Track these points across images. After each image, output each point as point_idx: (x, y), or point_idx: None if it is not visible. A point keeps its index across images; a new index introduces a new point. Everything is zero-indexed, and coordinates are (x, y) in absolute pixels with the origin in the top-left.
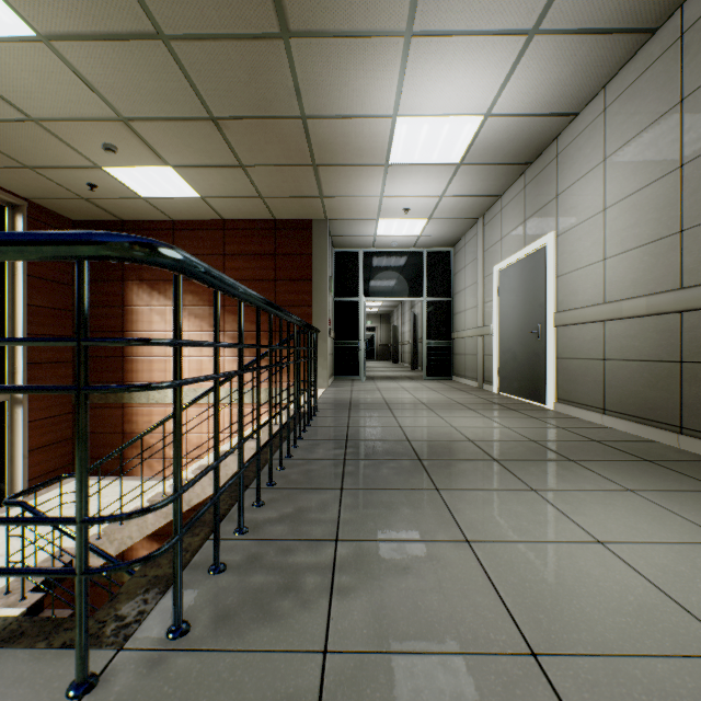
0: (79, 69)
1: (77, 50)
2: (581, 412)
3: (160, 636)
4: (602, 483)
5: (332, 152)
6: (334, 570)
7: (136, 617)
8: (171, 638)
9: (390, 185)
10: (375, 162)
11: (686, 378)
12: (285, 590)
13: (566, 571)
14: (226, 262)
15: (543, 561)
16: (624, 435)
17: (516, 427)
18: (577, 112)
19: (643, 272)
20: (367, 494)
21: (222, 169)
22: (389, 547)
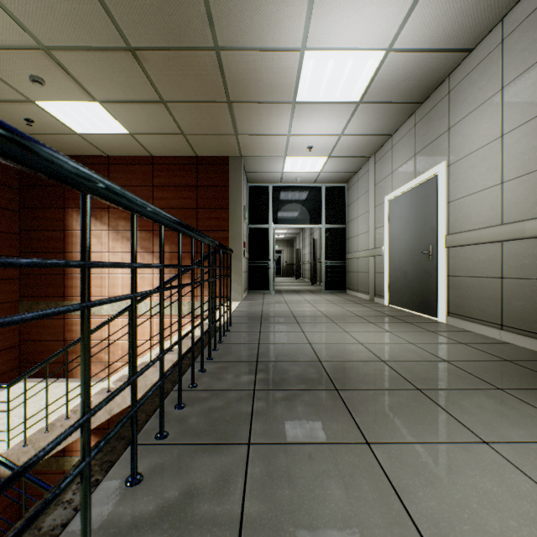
0: None
1: None
2: (475, 326)
3: None
4: None
5: (245, 88)
6: None
7: None
8: None
9: (296, 123)
10: (283, 100)
11: None
12: None
13: None
14: (154, 192)
15: None
16: (530, 352)
17: (421, 343)
18: (472, 47)
19: None
20: (281, 455)
21: (146, 105)
22: None
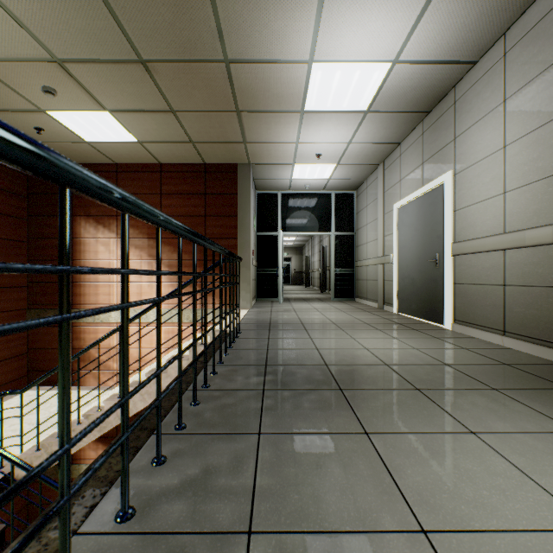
0: (5, 3)
1: None
2: (479, 333)
3: None
4: (543, 421)
5: (253, 98)
6: None
7: None
8: None
9: (305, 132)
10: (292, 109)
11: None
12: None
13: None
14: (162, 200)
15: None
16: (529, 357)
17: (425, 349)
18: (476, 60)
19: (547, 202)
20: (288, 442)
21: (155, 114)
22: (321, 547)
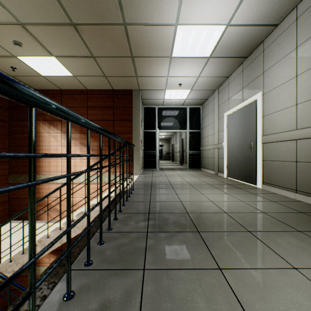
0: None
1: None
2: (280, 190)
3: None
4: None
5: (141, 48)
6: None
7: None
8: None
9: (172, 70)
10: (164, 55)
11: None
12: None
13: None
14: (88, 111)
15: None
16: None
17: (248, 201)
18: (278, 23)
19: None
20: (164, 277)
21: (83, 58)
22: None
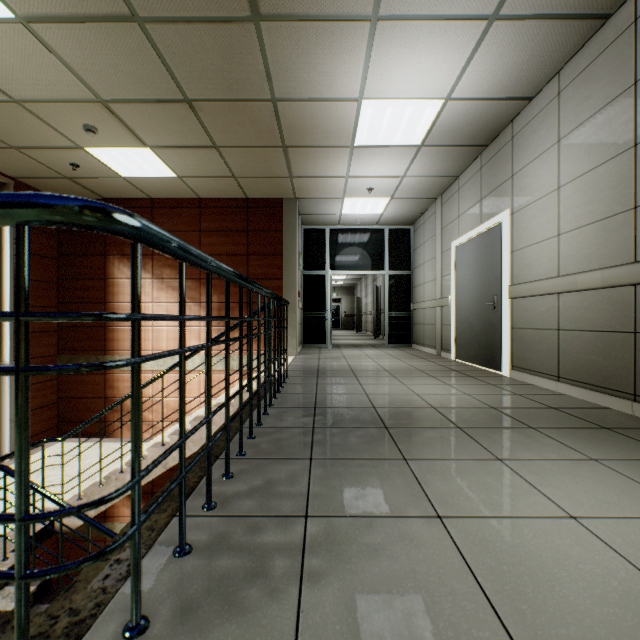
0: (58, 51)
1: (55, 32)
2: (535, 379)
3: (115, 636)
4: (566, 452)
5: (301, 134)
6: (304, 551)
7: (92, 610)
8: (127, 637)
9: (355, 166)
10: (341, 144)
11: (639, 348)
12: (252, 576)
13: (543, 551)
14: (201, 238)
15: (518, 539)
16: (579, 402)
17: (476, 394)
18: (532, 96)
19: (597, 246)
20: (336, 464)
21: (197, 150)
22: (360, 524)
